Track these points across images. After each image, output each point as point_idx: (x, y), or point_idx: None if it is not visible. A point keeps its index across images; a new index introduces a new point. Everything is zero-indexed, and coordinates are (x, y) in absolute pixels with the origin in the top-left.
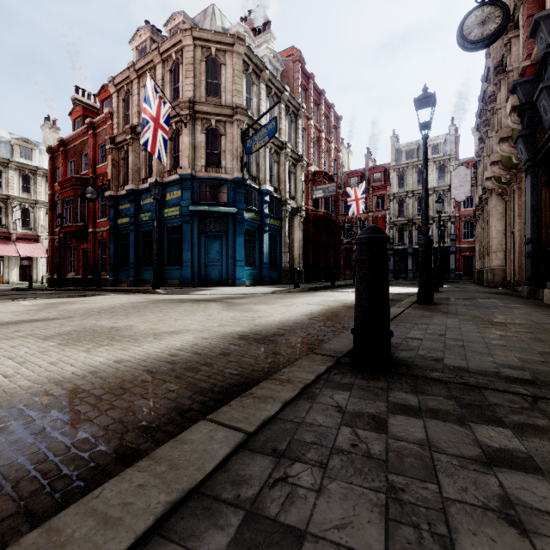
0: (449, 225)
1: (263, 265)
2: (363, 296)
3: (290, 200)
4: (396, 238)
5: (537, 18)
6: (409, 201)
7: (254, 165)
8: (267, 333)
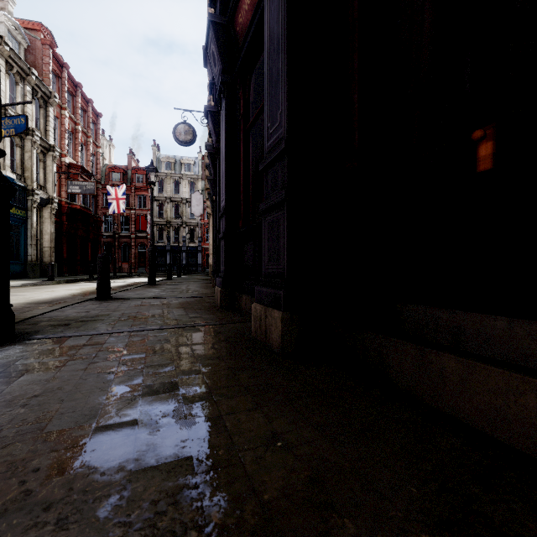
0: (198, 230)
1: None
2: (100, 276)
3: (38, 190)
4: (157, 236)
5: (206, 144)
6: (168, 206)
7: None
8: (46, 301)
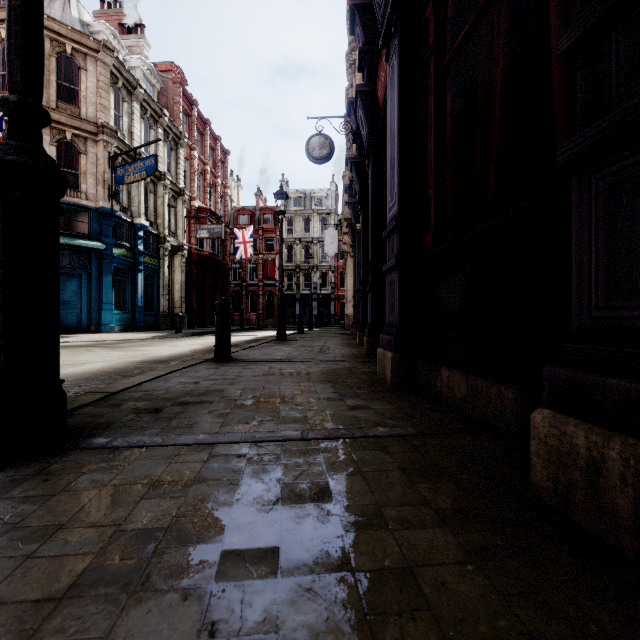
0: (330, 274)
1: (137, 309)
2: (218, 329)
3: (169, 237)
4: (285, 283)
5: (347, 158)
6: (297, 248)
7: (125, 194)
8: (162, 359)
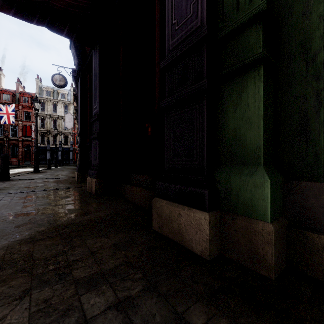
0: (70, 137)
1: None
2: (2, 166)
3: None
4: (39, 140)
5: (74, 88)
6: (48, 120)
7: None
8: None
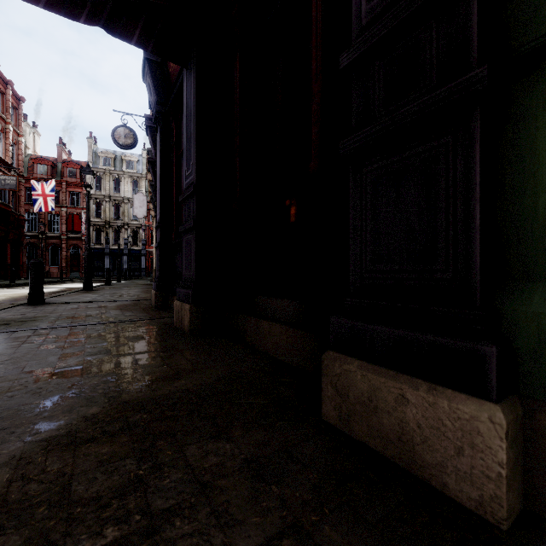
0: (142, 232)
1: None
2: (33, 281)
3: None
4: (94, 238)
5: (148, 150)
6: (106, 205)
7: None
8: None
